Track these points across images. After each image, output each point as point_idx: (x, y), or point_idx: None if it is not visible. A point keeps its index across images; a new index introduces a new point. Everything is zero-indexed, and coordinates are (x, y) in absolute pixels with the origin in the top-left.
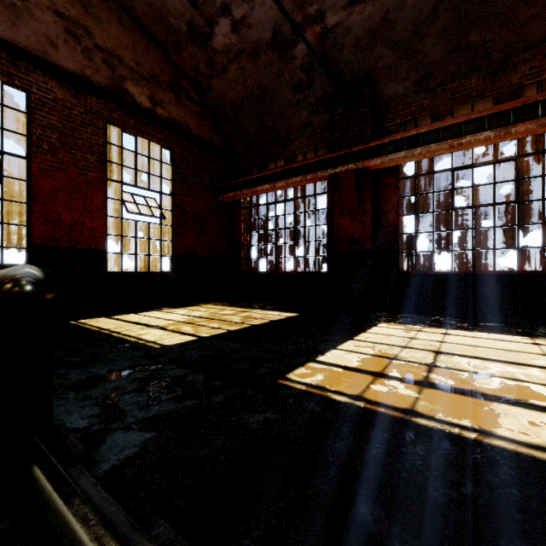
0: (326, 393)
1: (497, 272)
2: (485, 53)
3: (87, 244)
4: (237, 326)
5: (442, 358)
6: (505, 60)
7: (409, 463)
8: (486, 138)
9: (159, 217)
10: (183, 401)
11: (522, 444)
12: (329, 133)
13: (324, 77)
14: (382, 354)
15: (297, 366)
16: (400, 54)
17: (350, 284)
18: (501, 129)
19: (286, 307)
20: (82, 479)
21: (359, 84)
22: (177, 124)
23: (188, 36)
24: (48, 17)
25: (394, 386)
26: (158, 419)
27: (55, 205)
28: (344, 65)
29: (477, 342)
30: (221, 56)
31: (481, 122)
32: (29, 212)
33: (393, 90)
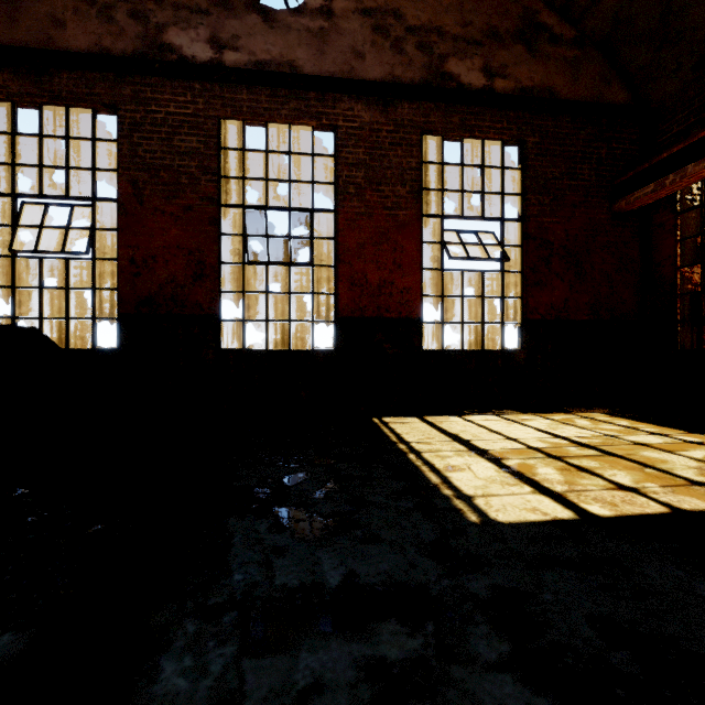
0: None
1: None
2: None
3: (397, 311)
4: (698, 496)
5: None
6: None
7: None
8: None
9: (497, 260)
10: None
11: None
12: None
13: None
14: None
15: None
16: None
17: None
18: None
19: None
20: None
21: None
22: (529, 96)
23: None
24: (354, 24)
25: None
26: None
27: (361, 263)
28: None
29: None
30: None
31: None
32: (336, 277)
33: None
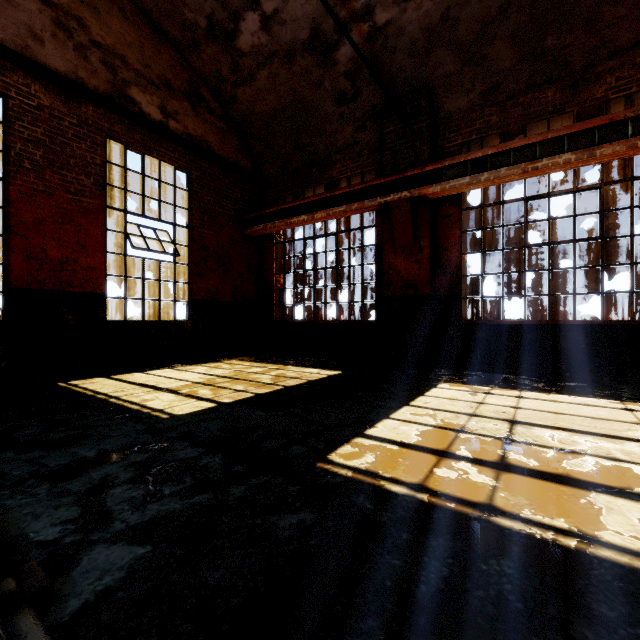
0: (378, 482)
1: (578, 322)
2: (564, 60)
3: (81, 287)
4: (267, 388)
5: (519, 430)
6: (587, 69)
7: (493, 589)
8: (566, 162)
9: (172, 254)
10: (193, 496)
11: (637, 554)
12: (379, 154)
13: (373, 86)
14: (446, 425)
15: (341, 443)
16: (463, 60)
17: (403, 335)
18: (583, 151)
19: (327, 363)
20: (30, 637)
21: (414, 95)
22: (194, 141)
23: (207, 33)
24: (30, 4)
25: (464, 469)
26: (156, 524)
27: (39, 238)
28: (396, 72)
29: (558, 408)
30: (248, 59)
31: (560, 142)
32: (6, 247)
33: (455, 104)
